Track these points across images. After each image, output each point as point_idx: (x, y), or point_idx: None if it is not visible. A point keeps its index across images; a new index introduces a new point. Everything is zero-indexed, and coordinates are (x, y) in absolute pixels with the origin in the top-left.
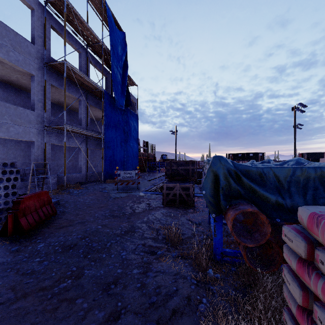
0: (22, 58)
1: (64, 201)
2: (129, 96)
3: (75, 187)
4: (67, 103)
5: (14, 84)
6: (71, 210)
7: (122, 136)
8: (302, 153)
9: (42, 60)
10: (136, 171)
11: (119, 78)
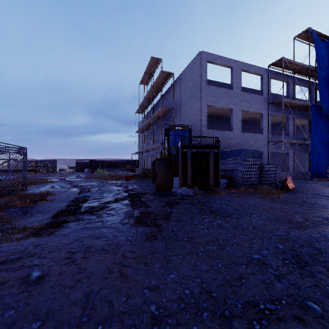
0: (258, 107)
1: None
2: None
3: None
4: (273, 120)
5: (245, 118)
6: (301, 188)
7: None
8: None
9: (266, 102)
10: None
11: (326, 86)
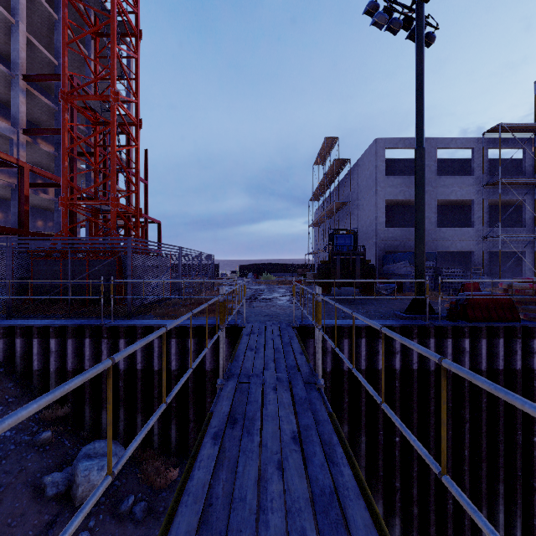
0: (465, 191)
1: None
2: None
3: None
4: (511, 202)
5: (459, 204)
6: None
7: None
8: None
9: (480, 183)
10: None
11: None
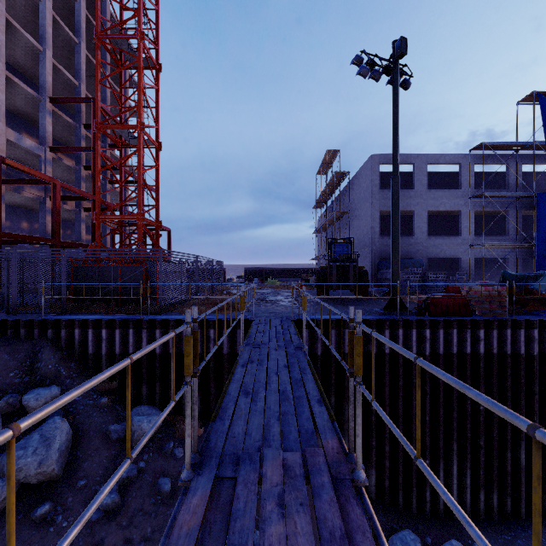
0: (453, 203)
1: None
2: None
3: None
4: (498, 212)
5: (450, 214)
6: None
7: None
8: None
9: (467, 196)
10: None
11: None
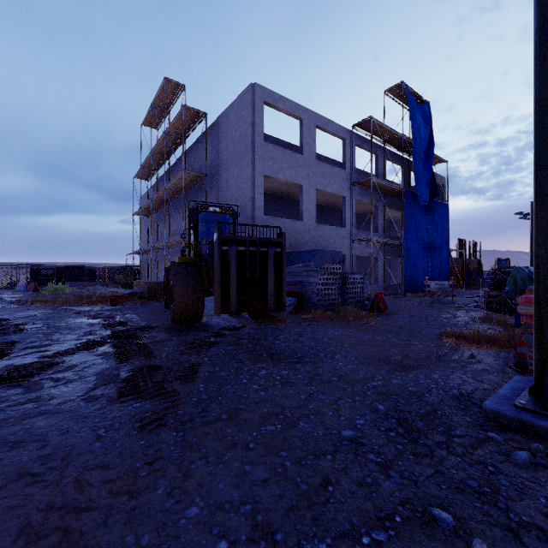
0: (338, 186)
1: None
2: (436, 185)
3: None
4: (358, 209)
5: (321, 203)
6: (395, 308)
7: (425, 239)
8: None
9: (350, 180)
10: (450, 283)
11: (422, 167)
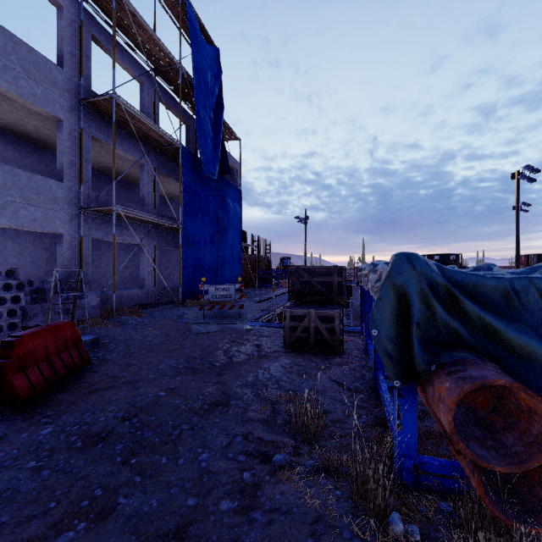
0: (41, 91)
1: (109, 339)
2: (226, 157)
3: (133, 313)
4: (121, 171)
5: (33, 138)
6: (118, 356)
7: (214, 226)
8: (528, 255)
9: (76, 94)
10: (236, 286)
11: (209, 126)
